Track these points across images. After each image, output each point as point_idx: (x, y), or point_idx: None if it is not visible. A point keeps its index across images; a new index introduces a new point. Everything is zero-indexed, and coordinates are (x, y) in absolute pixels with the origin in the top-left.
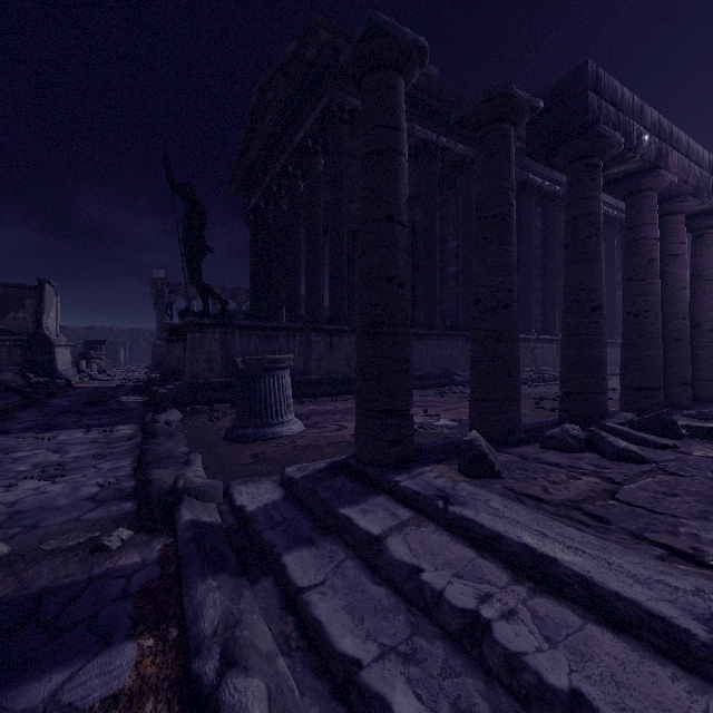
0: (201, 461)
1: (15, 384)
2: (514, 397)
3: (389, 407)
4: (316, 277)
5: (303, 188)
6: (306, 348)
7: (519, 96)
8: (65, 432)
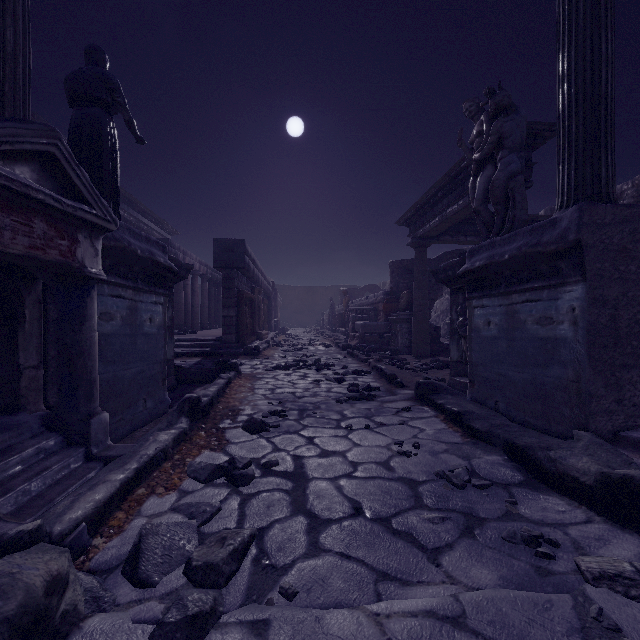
0: None
1: None
2: None
3: None
4: None
5: None
6: None
7: None
8: None
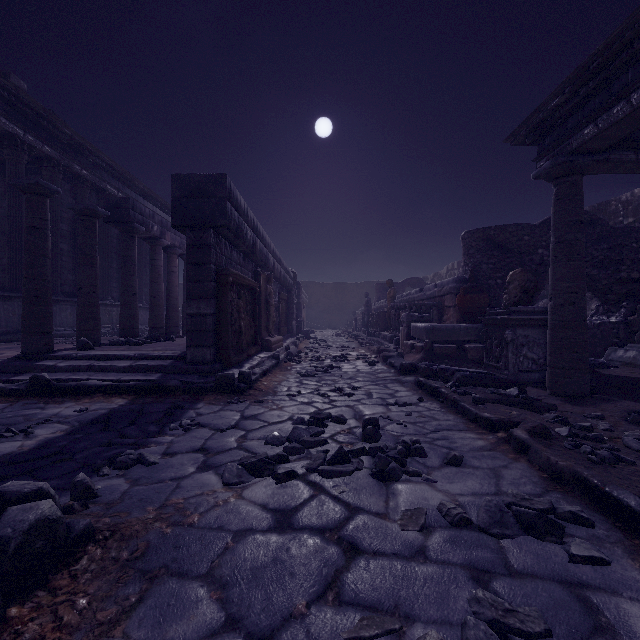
0: None
1: None
2: (98, 328)
3: (44, 330)
4: None
5: None
6: None
7: (101, 211)
8: None
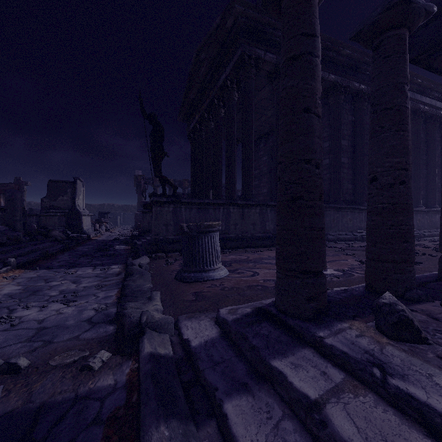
0: (159, 297)
1: (60, 238)
2: (410, 259)
3: (307, 268)
4: (233, 170)
5: (223, 114)
6: (227, 216)
7: (417, 2)
8: (82, 269)
